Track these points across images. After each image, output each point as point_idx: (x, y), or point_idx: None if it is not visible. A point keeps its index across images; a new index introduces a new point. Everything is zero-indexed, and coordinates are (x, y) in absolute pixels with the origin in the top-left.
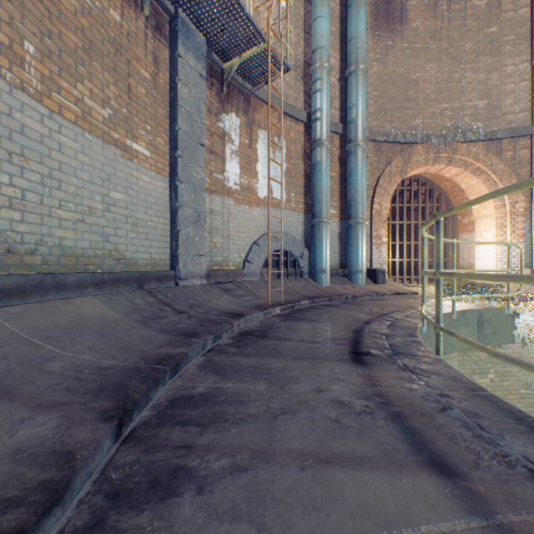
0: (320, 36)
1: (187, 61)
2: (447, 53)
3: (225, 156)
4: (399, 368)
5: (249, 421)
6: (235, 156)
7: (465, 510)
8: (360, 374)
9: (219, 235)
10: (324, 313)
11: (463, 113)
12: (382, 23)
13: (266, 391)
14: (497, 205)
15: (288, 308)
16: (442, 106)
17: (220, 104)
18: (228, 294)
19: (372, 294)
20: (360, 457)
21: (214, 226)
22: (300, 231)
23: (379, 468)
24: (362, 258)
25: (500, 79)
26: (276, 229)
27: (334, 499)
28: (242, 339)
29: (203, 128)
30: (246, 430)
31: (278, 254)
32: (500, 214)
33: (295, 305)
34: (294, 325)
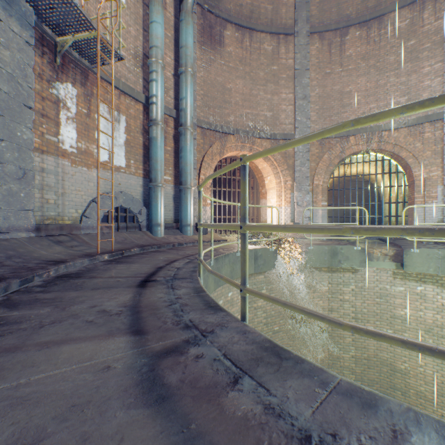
0: (156, 37)
1: (9, 25)
2: (250, 76)
3: (60, 121)
4: (166, 287)
5: (16, 332)
6: (72, 122)
7: (132, 347)
8: (135, 293)
9: (52, 192)
10: (147, 257)
11: (259, 118)
12: (207, 41)
13: (48, 313)
14: (277, 182)
15: (118, 255)
16: (247, 111)
17: (54, 73)
18: (59, 245)
19: (195, 242)
20: (89, 337)
21: (47, 183)
22: (140, 192)
23: (97, 339)
24: (190, 215)
25: (279, 101)
26: (116, 189)
27: (50, 359)
28: (55, 280)
29: (30, 92)
30: (9, 338)
31: (118, 211)
32: (279, 188)
33: (126, 252)
34: (113, 267)
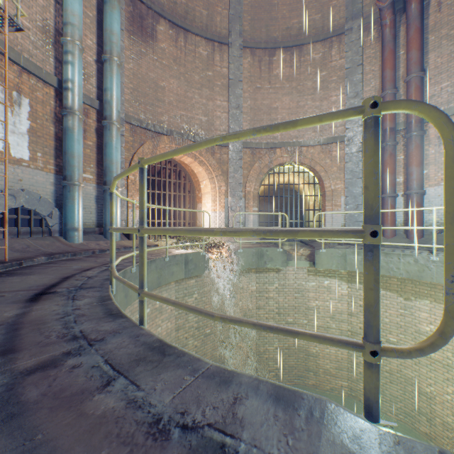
0: (72, 13)
1: None
2: (185, 77)
3: None
4: (66, 298)
5: None
6: None
7: None
8: (21, 308)
9: None
10: (55, 266)
11: (194, 121)
12: (138, 32)
13: None
14: (213, 187)
15: (13, 265)
16: (181, 112)
17: None
18: None
19: (121, 248)
20: None
21: None
22: (51, 191)
23: None
24: (117, 218)
25: (214, 107)
26: (16, 186)
27: None
28: None
29: None
30: None
31: (17, 213)
32: (214, 193)
33: (25, 262)
34: (1, 280)
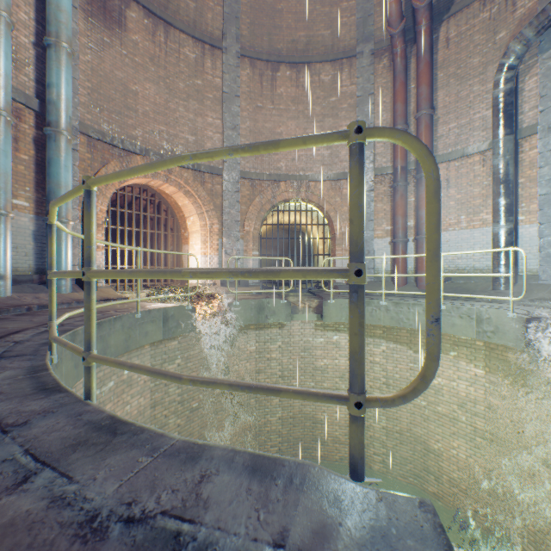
0: None
1: None
2: (165, 82)
3: None
4: None
5: None
6: None
7: None
8: None
9: None
10: None
11: (178, 141)
12: (99, 14)
13: None
14: (203, 224)
15: None
16: (161, 128)
17: None
18: None
19: (72, 302)
20: None
21: None
22: None
23: None
24: (67, 262)
25: (204, 125)
26: None
27: None
28: None
29: None
30: None
31: None
32: (204, 232)
33: None
34: None
